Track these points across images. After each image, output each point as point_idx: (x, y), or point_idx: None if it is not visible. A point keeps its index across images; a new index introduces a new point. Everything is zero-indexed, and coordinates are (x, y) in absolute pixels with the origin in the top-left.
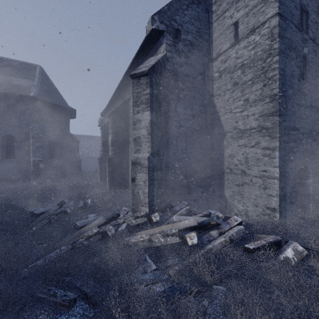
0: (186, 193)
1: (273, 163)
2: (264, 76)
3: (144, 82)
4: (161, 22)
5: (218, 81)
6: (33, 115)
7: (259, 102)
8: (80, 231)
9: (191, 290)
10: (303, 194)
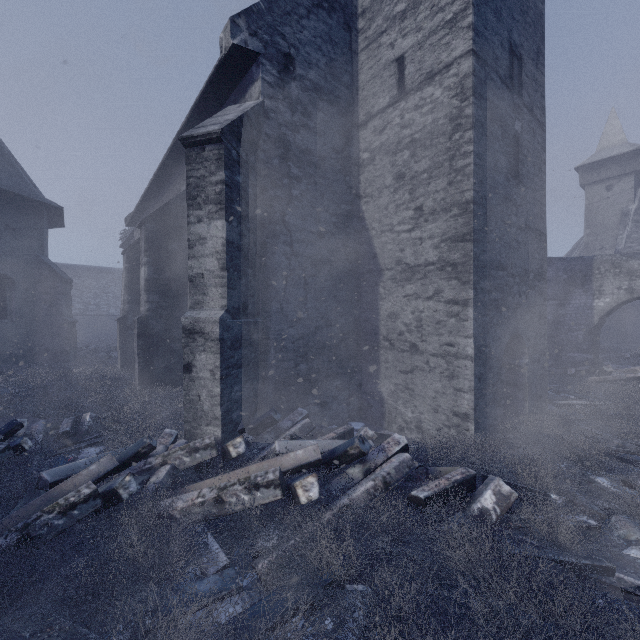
0: (305, 391)
1: (464, 330)
2: (449, 165)
3: (213, 157)
4: (253, 34)
5: (368, 168)
6: None
7: (442, 214)
8: (49, 493)
9: (300, 603)
10: (514, 384)
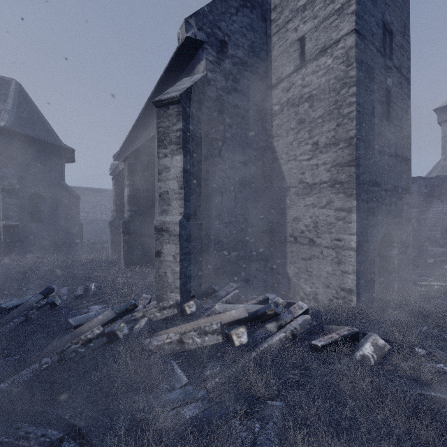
0: (235, 271)
1: (349, 229)
2: (338, 112)
3: (174, 113)
4: (200, 29)
5: (278, 116)
6: (5, 156)
7: (332, 147)
8: (74, 332)
9: (237, 410)
10: (386, 269)
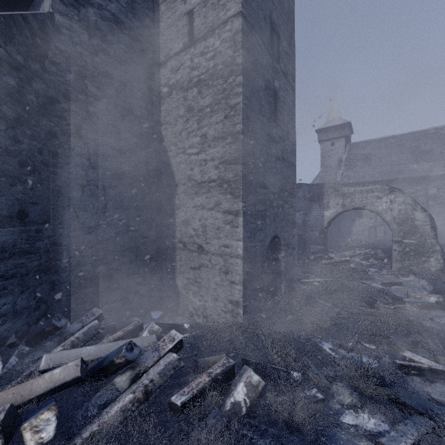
0: (104, 291)
1: (236, 235)
2: (225, 102)
3: None
4: None
5: (167, 100)
6: None
7: (220, 141)
8: None
9: None
10: (275, 272)
